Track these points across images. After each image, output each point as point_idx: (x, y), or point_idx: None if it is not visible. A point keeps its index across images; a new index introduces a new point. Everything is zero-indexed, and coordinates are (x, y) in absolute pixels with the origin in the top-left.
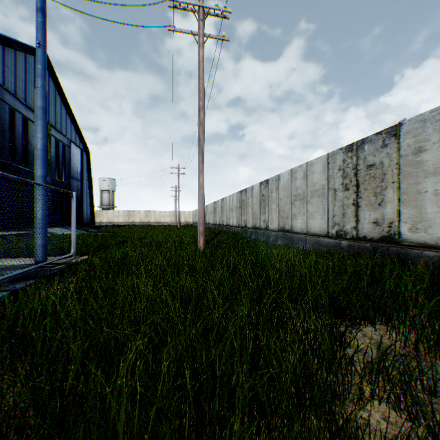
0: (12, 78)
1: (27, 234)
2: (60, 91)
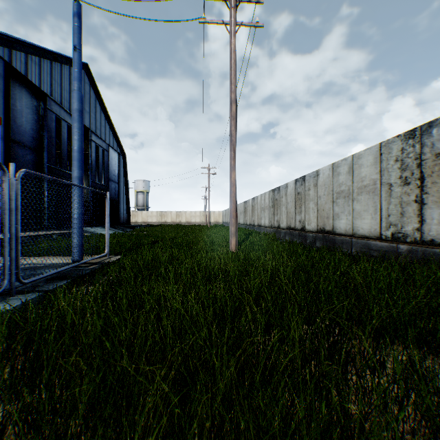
0: (58, 90)
1: (70, 233)
2: (100, 99)
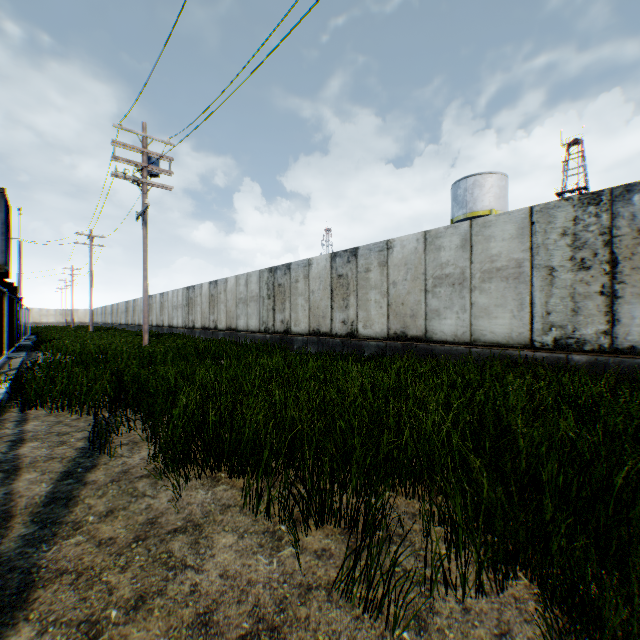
0: None
1: None
2: None
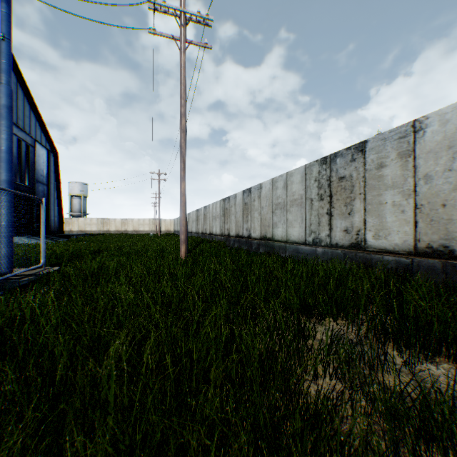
0: None
1: None
2: (23, 84)
